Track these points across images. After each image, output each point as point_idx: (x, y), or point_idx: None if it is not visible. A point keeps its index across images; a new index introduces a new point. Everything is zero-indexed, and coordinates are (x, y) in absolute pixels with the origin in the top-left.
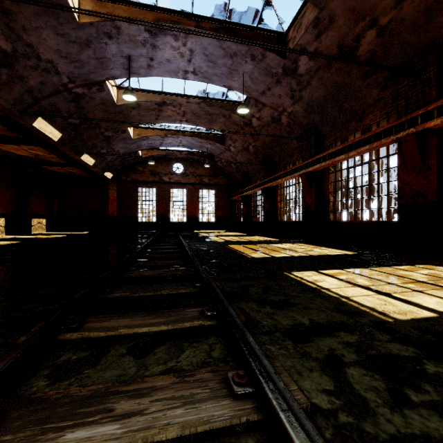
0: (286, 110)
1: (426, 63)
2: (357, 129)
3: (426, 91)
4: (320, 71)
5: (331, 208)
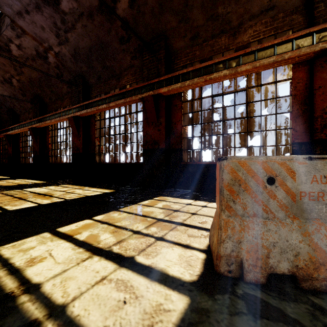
0: (52, 48)
1: (159, 46)
2: (116, 87)
3: (159, 67)
4: (83, 18)
5: (97, 151)
